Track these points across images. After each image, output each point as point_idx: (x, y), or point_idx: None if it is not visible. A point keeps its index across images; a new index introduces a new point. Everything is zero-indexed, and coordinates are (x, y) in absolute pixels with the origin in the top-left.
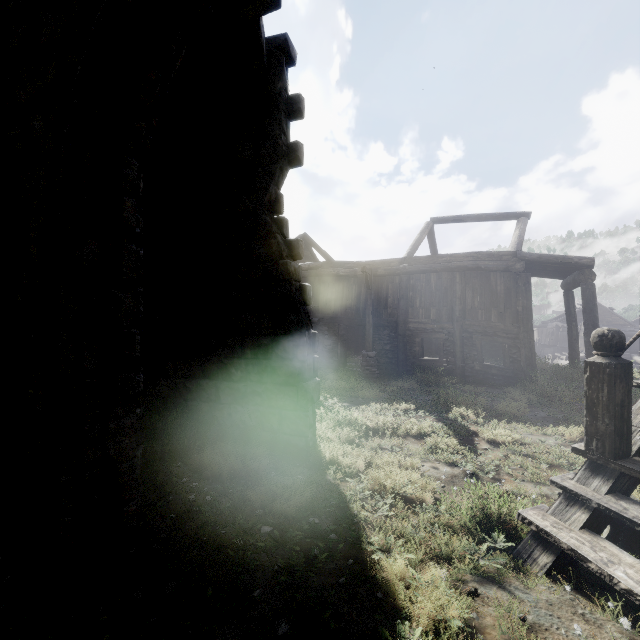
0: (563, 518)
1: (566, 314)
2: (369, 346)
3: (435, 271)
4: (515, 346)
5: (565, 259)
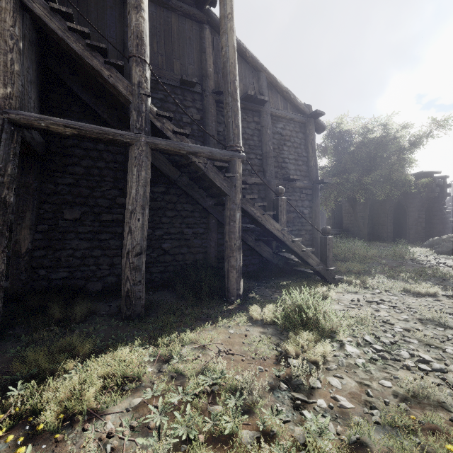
0: None
1: None
2: None
3: None
4: None
5: None
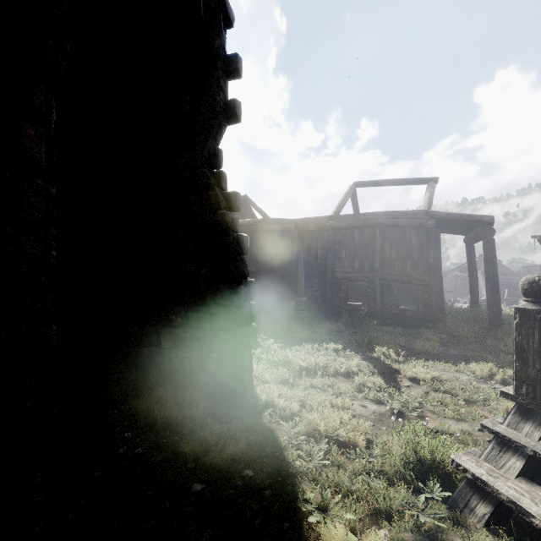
0: (497, 465)
1: (468, 265)
2: (301, 293)
3: (358, 227)
4: (427, 292)
5: (469, 217)
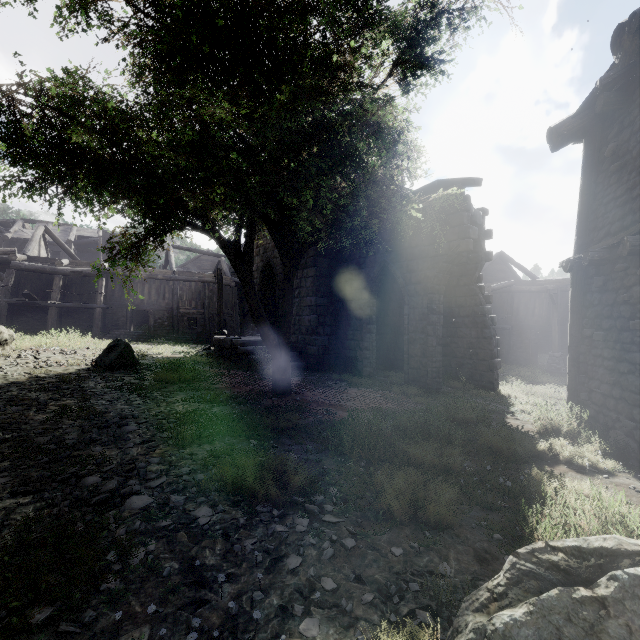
0: None
1: None
2: (555, 348)
3: None
4: None
5: None
